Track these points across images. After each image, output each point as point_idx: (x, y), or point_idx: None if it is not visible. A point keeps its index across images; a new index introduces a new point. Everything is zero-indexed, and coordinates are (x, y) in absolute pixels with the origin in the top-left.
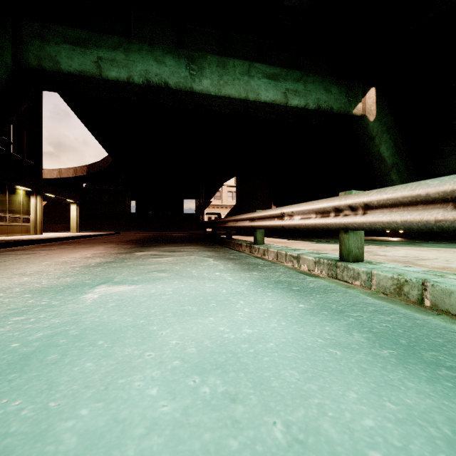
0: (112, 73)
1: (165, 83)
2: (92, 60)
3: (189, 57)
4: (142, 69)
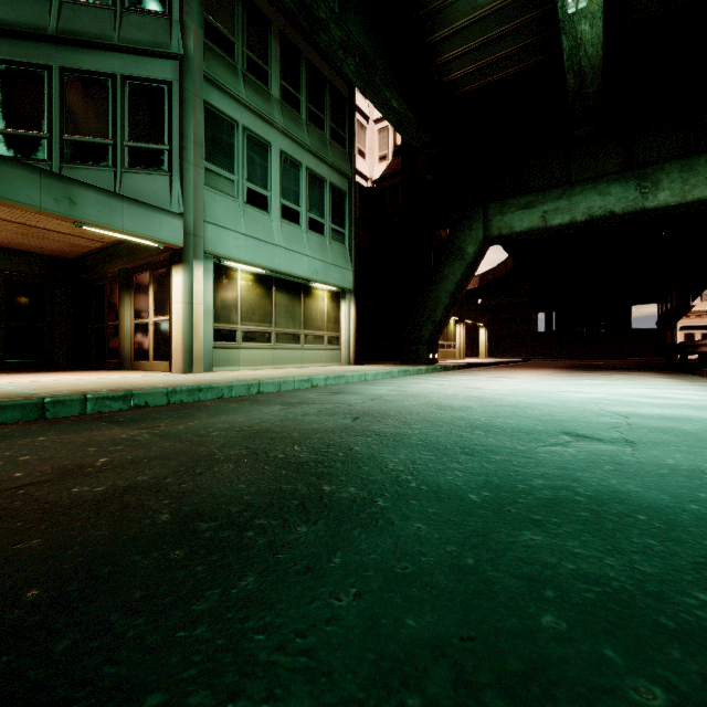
0: (556, 220)
1: (610, 213)
2: (539, 216)
3: (639, 176)
4: (584, 208)
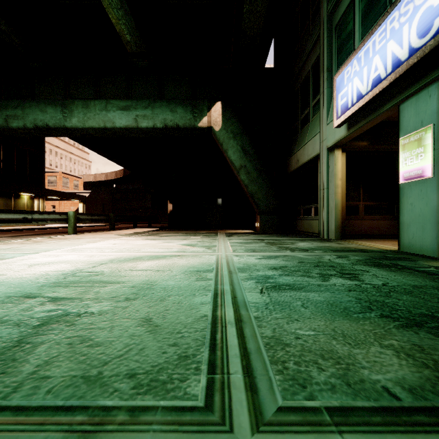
0: (14, 124)
1: (47, 125)
2: (3, 118)
3: (62, 105)
4: (32, 118)
